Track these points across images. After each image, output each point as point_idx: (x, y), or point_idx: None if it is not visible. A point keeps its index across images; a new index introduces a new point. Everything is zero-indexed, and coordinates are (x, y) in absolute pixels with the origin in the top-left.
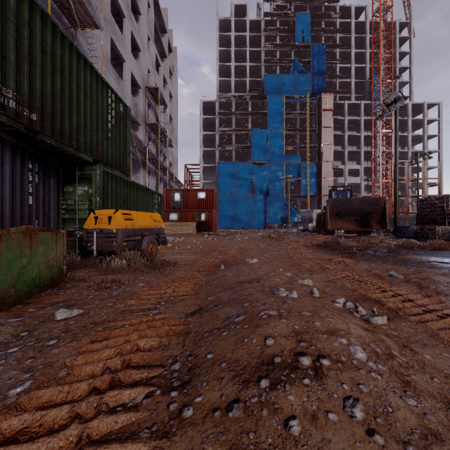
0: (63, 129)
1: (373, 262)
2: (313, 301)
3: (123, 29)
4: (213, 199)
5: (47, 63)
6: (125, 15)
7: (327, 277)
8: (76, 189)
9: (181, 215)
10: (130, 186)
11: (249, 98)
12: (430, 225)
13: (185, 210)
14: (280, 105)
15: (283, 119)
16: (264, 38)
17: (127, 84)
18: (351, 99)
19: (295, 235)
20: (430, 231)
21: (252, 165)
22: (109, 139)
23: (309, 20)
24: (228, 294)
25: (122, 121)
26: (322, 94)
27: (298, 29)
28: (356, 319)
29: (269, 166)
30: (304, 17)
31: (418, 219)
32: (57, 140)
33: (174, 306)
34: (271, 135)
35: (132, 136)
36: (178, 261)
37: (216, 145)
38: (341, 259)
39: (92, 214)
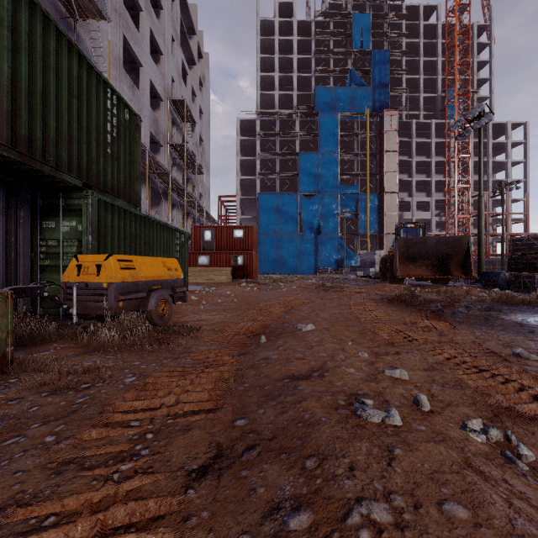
0: (32, 138)
1: (475, 327)
2: (442, 446)
3: (140, 26)
4: (252, 238)
5: (3, 37)
6: (142, 7)
7: (423, 359)
8: (60, 225)
9: (213, 258)
10: (140, 221)
11: (296, 115)
12: (527, 271)
13: (218, 252)
14: (334, 124)
15: (337, 142)
16: (314, 43)
17: (145, 94)
18: (420, 117)
19: (355, 283)
20: (528, 279)
21: (300, 197)
22: (108, 156)
23: (368, 22)
24: (273, 415)
25: (128, 134)
26: (385, 111)
27: (356, 32)
28: (537, 490)
29: (321, 199)
30: (362, 18)
31: (511, 264)
32: (21, 152)
33: (169, 446)
34: (323, 160)
35: (151, 158)
36: (203, 324)
37: (256, 173)
38: (428, 322)
39: (74, 260)
